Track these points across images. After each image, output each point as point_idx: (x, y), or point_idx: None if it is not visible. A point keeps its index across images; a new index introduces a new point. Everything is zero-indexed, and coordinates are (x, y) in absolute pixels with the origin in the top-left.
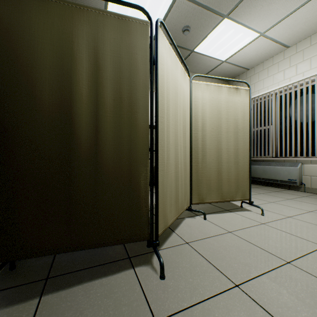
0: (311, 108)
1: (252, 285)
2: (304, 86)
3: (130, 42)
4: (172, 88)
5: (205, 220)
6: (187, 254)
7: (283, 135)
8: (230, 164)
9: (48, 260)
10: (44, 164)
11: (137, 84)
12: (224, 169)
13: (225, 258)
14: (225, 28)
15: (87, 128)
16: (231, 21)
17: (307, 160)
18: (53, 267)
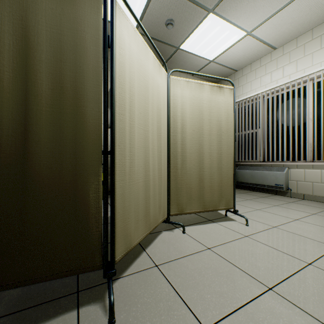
0: (297, 112)
1: None
2: (290, 89)
3: (75, 15)
4: (140, 81)
5: (184, 234)
6: (153, 282)
7: (270, 139)
8: (213, 169)
9: None
10: None
11: (85, 70)
12: (206, 176)
13: (198, 286)
14: (211, 24)
15: (11, 125)
16: (216, 16)
17: (294, 164)
18: None
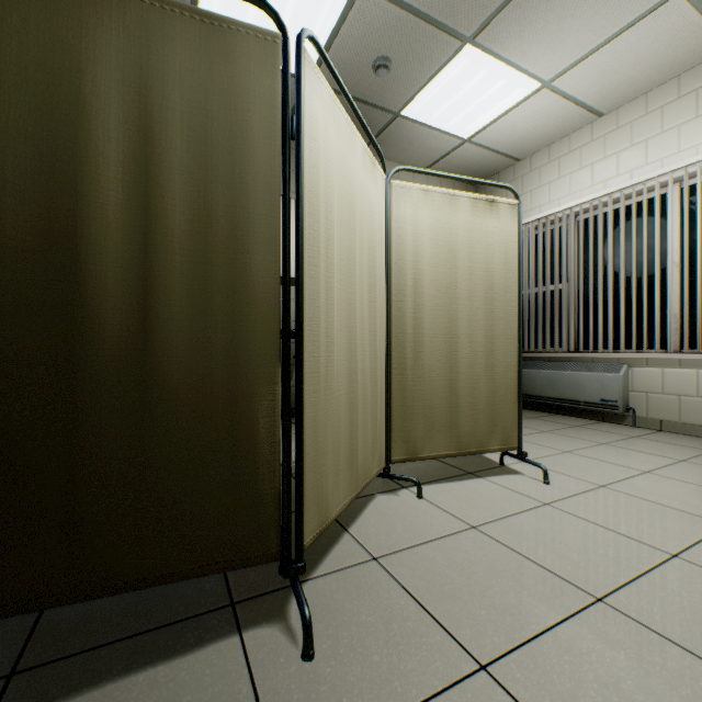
0: (648, 248)
1: (518, 664)
2: (633, 200)
3: (233, 81)
4: (341, 197)
5: (421, 499)
6: (373, 588)
7: (591, 304)
8: (477, 370)
9: (23, 622)
10: (1, 382)
11: (251, 184)
12: (463, 382)
13: (460, 594)
14: (468, 67)
15: (120, 291)
16: (480, 51)
17: (640, 358)
18: (33, 640)
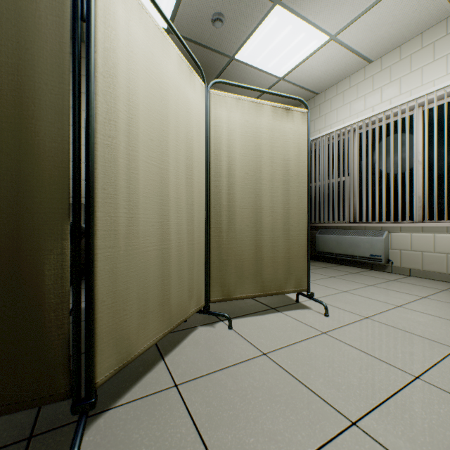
0: (402, 152)
1: None
2: (391, 119)
3: None
4: (151, 88)
5: (231, 330)
6: (163, 416)
7: (364, 190)
8: (277, 233)
9: None
10: None
11: (37, 56)
12: (266, 242)
13: (237, 421)
14: (278, 22)
15: None
16: (286, 10)
17: (396, 226)
18: None
